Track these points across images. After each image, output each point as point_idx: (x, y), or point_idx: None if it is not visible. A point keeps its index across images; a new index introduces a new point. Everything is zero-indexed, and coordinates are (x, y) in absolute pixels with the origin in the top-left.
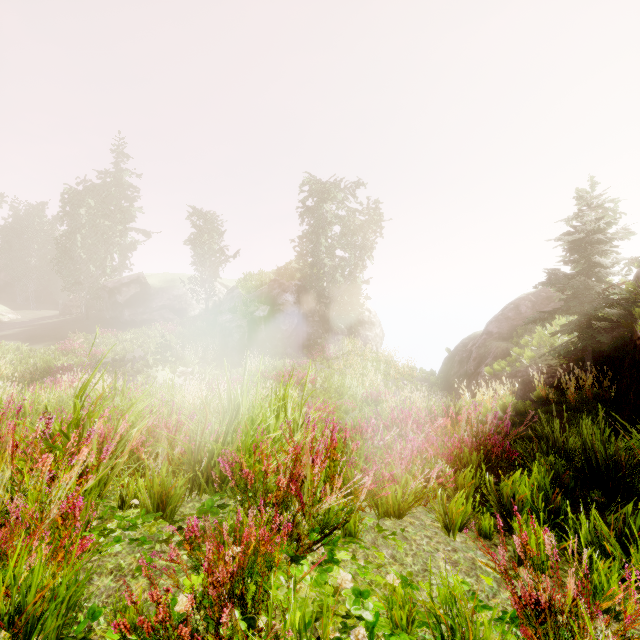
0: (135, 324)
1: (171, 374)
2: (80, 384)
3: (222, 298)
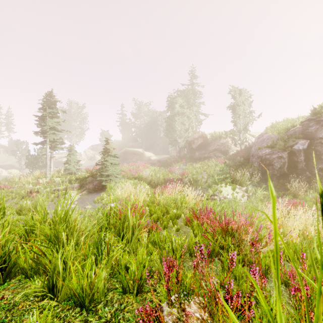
0: (201, 159)
1: (231, 190)
2: (177, 190)
3: (250, 143)
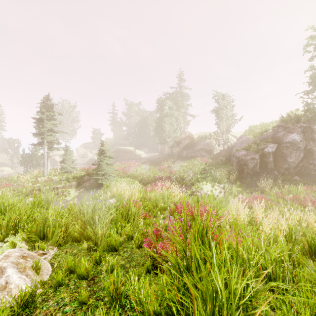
0: (187, 158)
1: (211, 187)
2: (165, 187)
3: (232, 143)
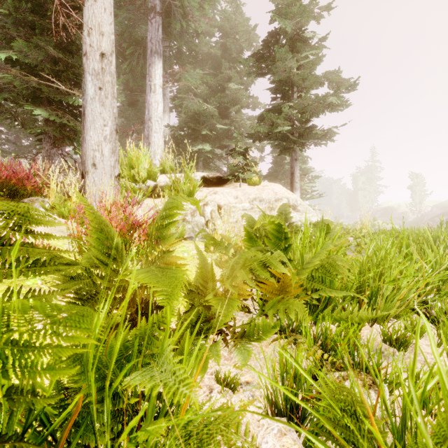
0: None
1: None
2: None
3: (426, 212)
